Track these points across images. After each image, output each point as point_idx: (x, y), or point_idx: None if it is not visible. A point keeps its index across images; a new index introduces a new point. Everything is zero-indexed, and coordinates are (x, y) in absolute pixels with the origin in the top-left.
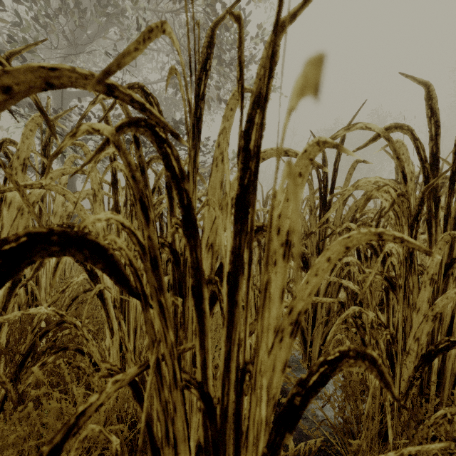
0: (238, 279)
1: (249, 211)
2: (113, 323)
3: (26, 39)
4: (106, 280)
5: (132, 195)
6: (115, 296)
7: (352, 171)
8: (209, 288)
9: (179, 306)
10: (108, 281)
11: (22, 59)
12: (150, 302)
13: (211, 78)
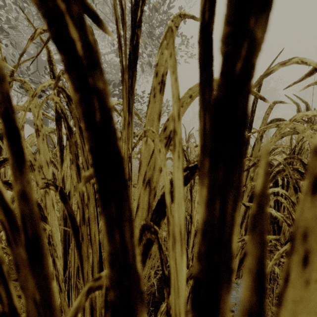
0: (217, 296)
1: (244, 139)
2: (57, 249)
3: (9, 18)
4: (49, 210)
5: (67, 128)
6: (49, 232)
7: (269, 111)
8: (146, 235)
9: (102, 285)
10: (52, 210)
11: (6, 34)
12: (84, 241)
13: (146, 49)
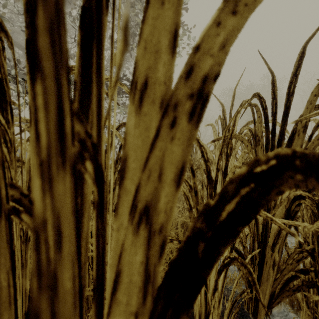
0: None
1: None
2: None
3: None
4: None
5: None
6: None
7: (318, 91)
8: None
9: None
10: None
11: None
12: None
13: None
